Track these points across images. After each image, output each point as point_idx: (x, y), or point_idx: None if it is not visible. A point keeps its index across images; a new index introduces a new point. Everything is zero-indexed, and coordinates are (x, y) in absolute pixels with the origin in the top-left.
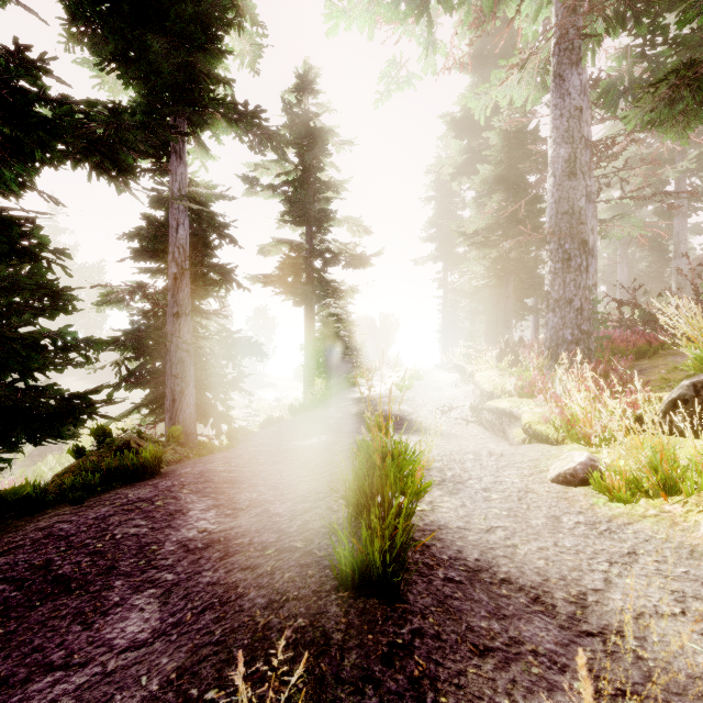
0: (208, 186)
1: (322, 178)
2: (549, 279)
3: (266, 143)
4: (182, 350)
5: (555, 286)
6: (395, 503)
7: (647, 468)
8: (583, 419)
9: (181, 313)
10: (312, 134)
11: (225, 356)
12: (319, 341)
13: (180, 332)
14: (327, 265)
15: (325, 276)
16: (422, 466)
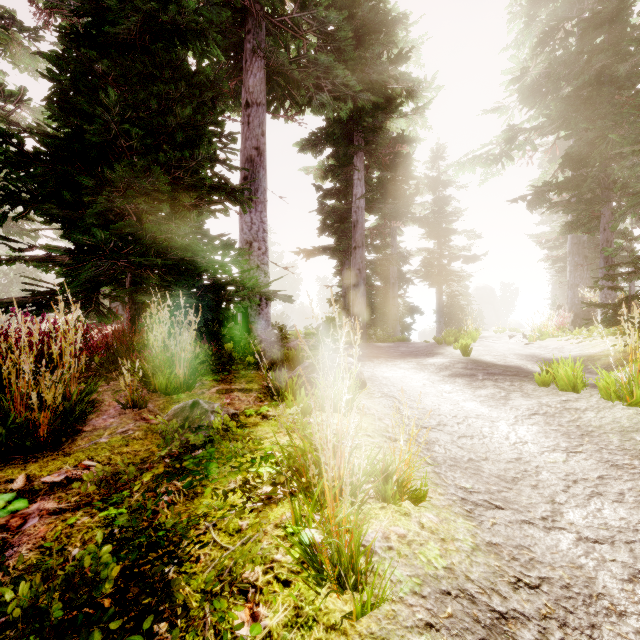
0: (399, 242)
1: (447, 207)
2: (568, 274)
3: (426, 224)
4: (396, 310)
5: (570, 278)
6: (467, 326)
7: (536, 332)
8: (544, 329)
9: (395, 297)
10: (441, 185)
11: (407, 313)
12: (445, 307)
13: (395, 304)
14: (451, 261)
15: (449, 267)
16: (478, 331)
